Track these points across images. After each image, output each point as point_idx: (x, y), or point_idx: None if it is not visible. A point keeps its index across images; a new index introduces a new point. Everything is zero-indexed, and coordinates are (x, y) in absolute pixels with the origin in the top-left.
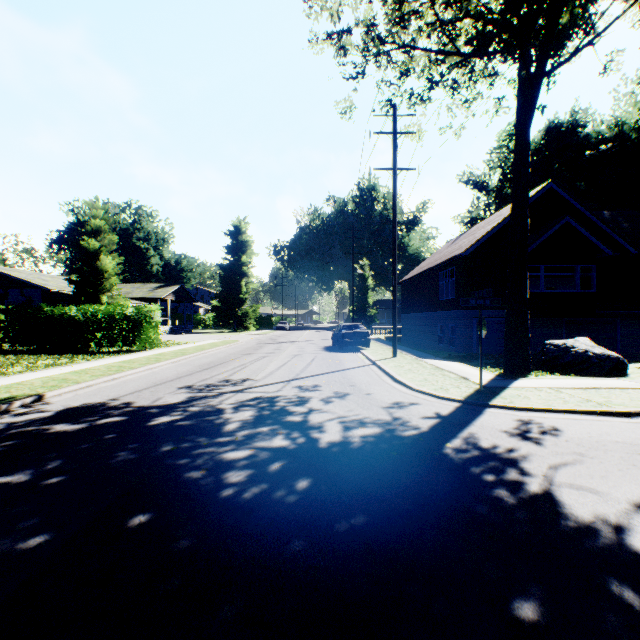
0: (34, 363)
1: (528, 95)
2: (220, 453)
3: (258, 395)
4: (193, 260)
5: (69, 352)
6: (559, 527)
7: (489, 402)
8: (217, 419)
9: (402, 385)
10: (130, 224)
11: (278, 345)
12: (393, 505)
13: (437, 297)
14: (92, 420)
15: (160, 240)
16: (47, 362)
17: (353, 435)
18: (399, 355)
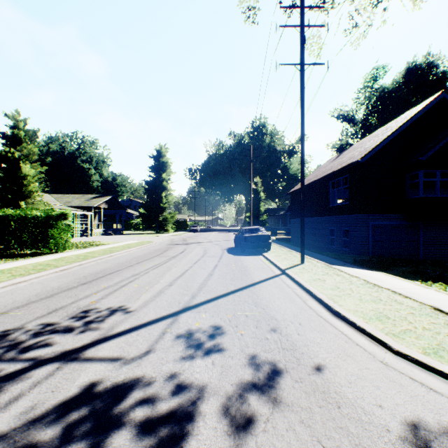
0: None
1: None
2: None
3: (95, 377)
4: (126, 178)
5: None
6: None
7: None
8: None
9: (355, 328)
10: (76, 149)
11: (186, 246)
12: None
13: (327, 203)
14: None
15: (100, 162)
16: None
17: None
18: (305, 260)
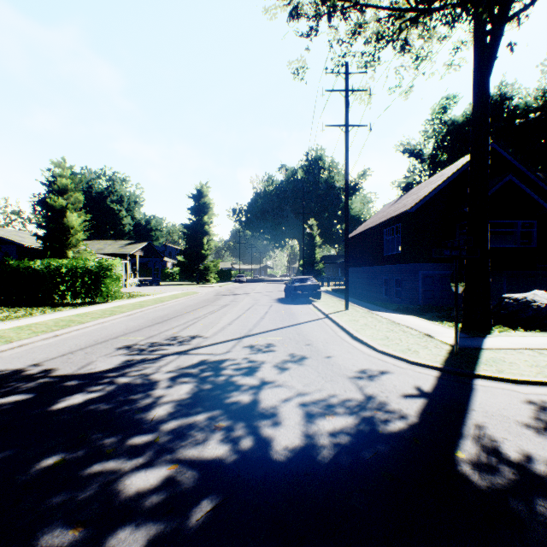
0: None
1: (495, 33)
2: (122, 475)
3: (203, 358)
4: (161, 220)
5: (33, 304)
6: None
7: (475, 371)
8: (143, 399)
9: (363, 344)
10: (105, 188)
11: (234, 297)
12: None
13: (382, 252)
14: None
15: (132, 203)
16: (3, 315)
17: (319, 431)
18: (350, 307)
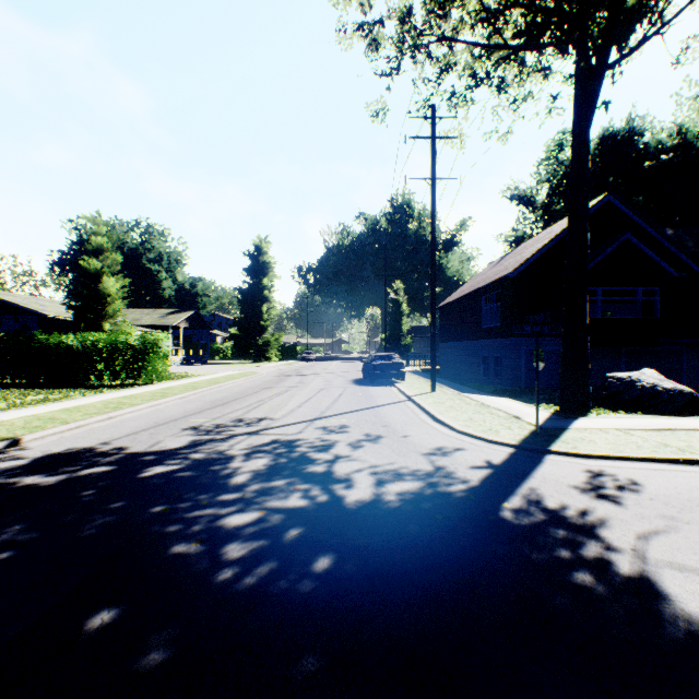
0: (22, 399)
1: (589, 89)
2: (222, 516)
3: (275, 438)
4: (209, 283)
5: (66, 386)
6: (670, 632)
7: (549, 447)
8: (223, 469)
9: (444, 425)
10: (139, 244)
11: (302, 378)
12: (442, 595)
13: (480, 324)
14: (72, 470)
15: (173, 261)
16: (38, 397)
17: (388, 491)
18: (438, 389)
